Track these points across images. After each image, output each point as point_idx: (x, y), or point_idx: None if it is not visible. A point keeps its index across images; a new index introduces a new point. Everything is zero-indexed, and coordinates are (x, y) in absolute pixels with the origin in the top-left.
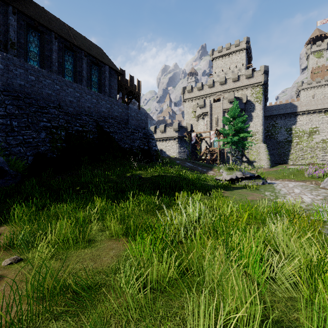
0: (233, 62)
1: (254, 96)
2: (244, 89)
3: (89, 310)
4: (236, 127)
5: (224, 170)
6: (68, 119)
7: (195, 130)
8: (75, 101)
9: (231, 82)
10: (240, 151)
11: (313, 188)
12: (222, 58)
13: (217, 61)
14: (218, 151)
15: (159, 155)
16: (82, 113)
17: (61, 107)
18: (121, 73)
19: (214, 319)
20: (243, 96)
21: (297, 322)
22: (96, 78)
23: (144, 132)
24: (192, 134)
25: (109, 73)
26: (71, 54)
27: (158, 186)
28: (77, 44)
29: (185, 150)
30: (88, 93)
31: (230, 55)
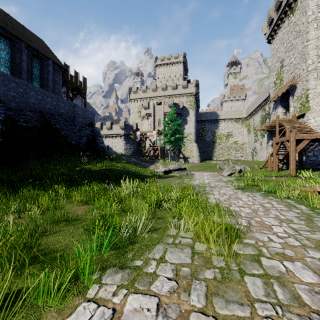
0: (173, 71)
1: (189, 103)
2: (181, 97)
3: (78, 224)
4: (173, 129)
5: (160, 164)
6: (11, 114)
7: (140, 129)
8: (18, 97)
9: (171, 89)
10: (177, 149)
11: (216, 175)
12: (164, 66)
13: (159, 68)
14: (159, 148)
15: (106, 151)
16: (26, 108)
17: (2, 101)
18: (66, 69)
19: (134, 219)
20: (180, 103)
21: (165, 216)
22: (38, 71)
23: (91, 130)
24: (137, 132)
25: (53, 68)
26: (8, 43)
27: (106, 177)
28: (16, 34)
29: (131, 147)
30: (33, 89)
31: (171, 65)
